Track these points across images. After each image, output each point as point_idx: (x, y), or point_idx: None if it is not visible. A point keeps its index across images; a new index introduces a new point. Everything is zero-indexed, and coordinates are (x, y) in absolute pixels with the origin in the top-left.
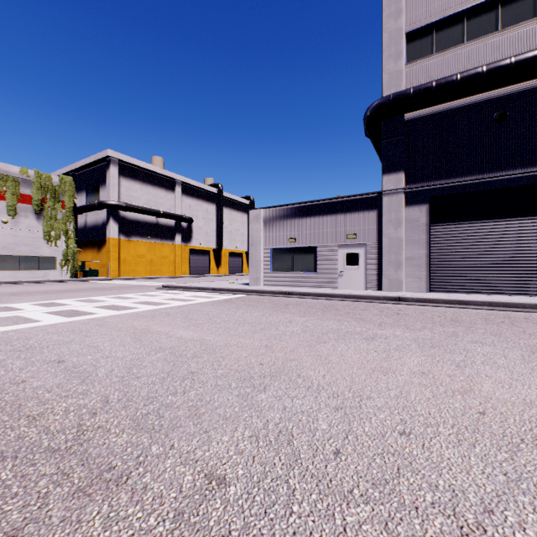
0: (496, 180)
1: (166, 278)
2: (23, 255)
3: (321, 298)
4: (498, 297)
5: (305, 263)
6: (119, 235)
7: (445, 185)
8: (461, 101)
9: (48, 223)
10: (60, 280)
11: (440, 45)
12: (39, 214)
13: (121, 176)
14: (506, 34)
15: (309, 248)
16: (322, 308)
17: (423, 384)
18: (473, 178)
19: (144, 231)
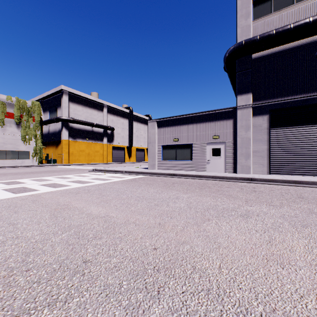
0: None
1: (97, 164)
2: (9, 150)
3: (196, 178)
4: None
5: (184, 155)
6: (69, 138)
7: (280, 102)
8: (292, 44)
9: (24, 130)
10: (31, 165)
11: (277, 7)
12: (19, 124)
13: (70, 102)
14: None
15: (187, 145)
16: (198, 186)
17: None
18: (301, 96)
19: (84, 135)
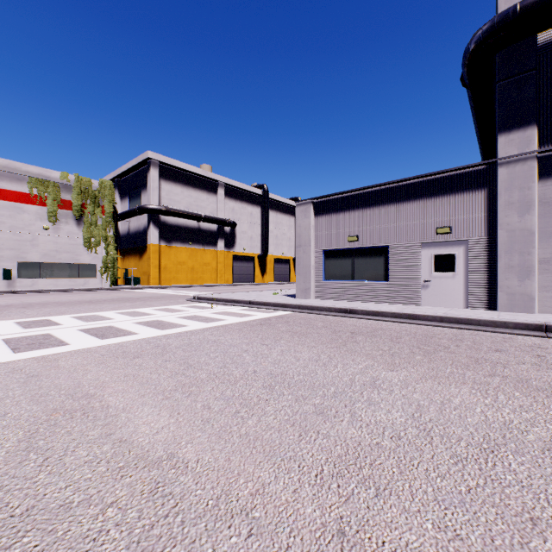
0: None
1: (207, 286)
2: (64, 262)
3: (403, 321)
4: None
5: (371, 270)
6: (159, 241)
7: None
8: None
9: (88, 229)
10: (98, 288)
11: None
12: (80, 220)
13: (161, 179)
14: None
15: (376, 249)
16: (416, 343)
17: None
18: None
19: (185, 236)
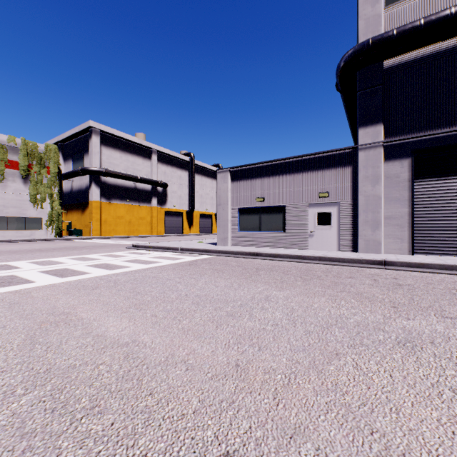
0: None
1: (143, 237)
2: (11, 216)
3: (294, 260)
4: None
5: (274, 223)
6: (100, 198)
7: (431, 137)
8: (451, 42)
9: (34, 187)
10: (44, 239)
11: None
12: (26, 178)
13: (102, 145)
14: None
15: (277, 208)
16: (300, 274)
17: None
18: None
19: (123, 194)
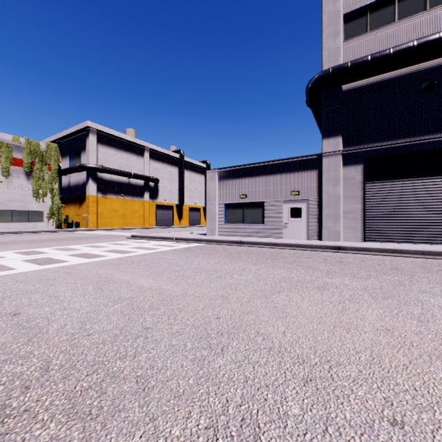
0: (424, 143)
1: (136, 229)
2: (16, 209)
3: (269, 247)
4: (428, 246)
5: (254, 216)
6: (97, 193)
7: (378, 148)
8: (393, 73)
9: (36, 183)
10: (47, 231)
11: (374, 24)
12: (29, 175)
13: (98, 143)
14: (434, 13)
15: (257, 203)
16: (271, 256)
17: (392, 345)
18: (404, 141)
19: (118, 189)
